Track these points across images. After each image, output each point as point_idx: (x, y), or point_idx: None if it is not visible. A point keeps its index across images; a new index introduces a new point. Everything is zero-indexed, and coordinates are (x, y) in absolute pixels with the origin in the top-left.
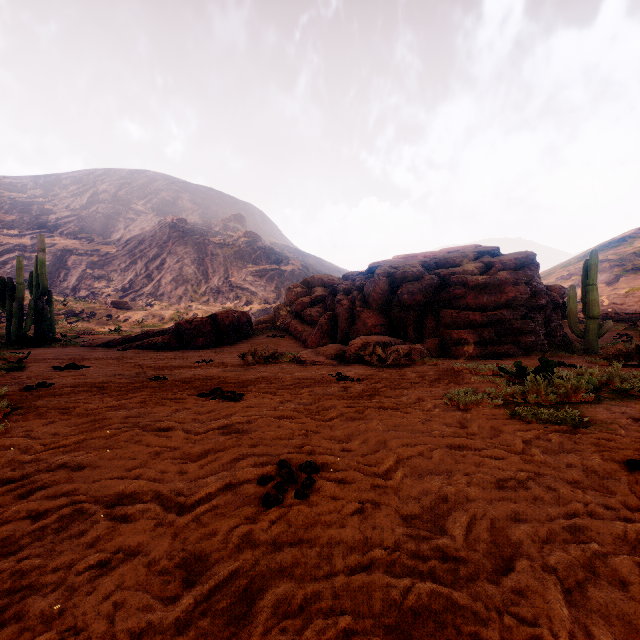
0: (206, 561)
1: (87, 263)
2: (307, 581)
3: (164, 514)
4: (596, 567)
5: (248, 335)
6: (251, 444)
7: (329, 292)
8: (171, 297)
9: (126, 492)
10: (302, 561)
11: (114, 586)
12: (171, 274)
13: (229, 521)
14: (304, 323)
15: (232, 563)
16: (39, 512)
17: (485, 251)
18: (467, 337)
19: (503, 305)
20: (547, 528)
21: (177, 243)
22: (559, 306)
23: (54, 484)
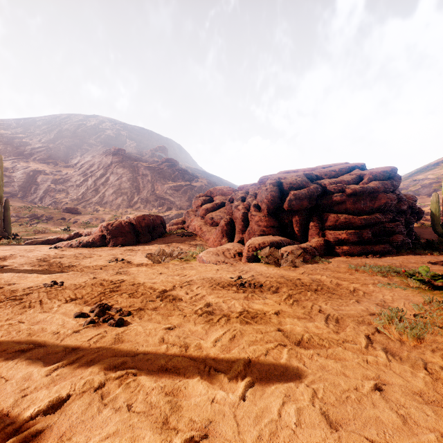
0: None
1: (52, 180)
2: None
3: None
4: None
5: (162, 234)
6: None
7: (228, 199)
8: (112, 205)
9: None
10: None
11: None
12: (112, 188)
13: None
14: (207, 225)
15: None
16: None
17: (355, 166)
18: (349, 237)
19: (376, 210)
20: None
21: (117, 166)
22: (415, 211)
23: None
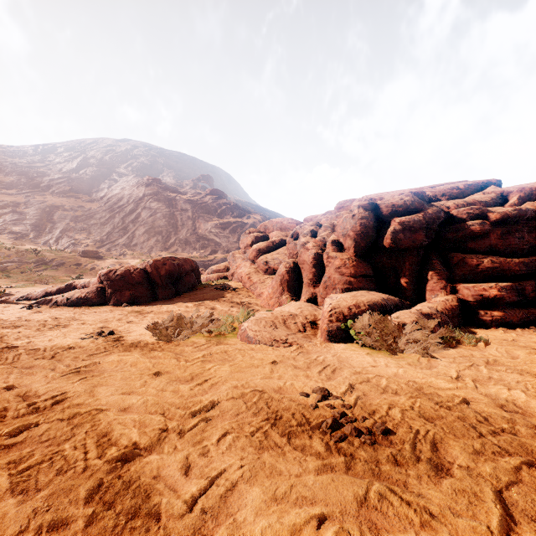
0: None
1: (71, 217)
2: None
3: None
4: None
5: (193, 287)
6: None
7: (290, 235)
8: (143, 247)
9: None
10: None
11: None
12: (144, 227)
13: None
14: (260, 272)
15: None
16: None
17: (488, 181)
18: (504, 295)
19: None
20: None
21: (151, 199)
22: None
23: None
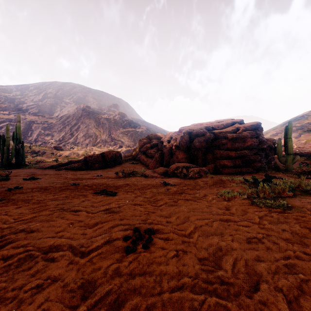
0: (94, 284)
1: (41, 127)
2: (148, 296)
3: (73, 257)
4: (303, 288)
5: (120, 163)
6: (120, 219)
7: (160, 142)
8: (82, 144)
9: (54, 245)
10: (146, 284)
11: (44, 299)
12: (82, 133)
13: (107, 261)
14: (147, 157)
15: (108, 286)
16: (8, 256)
17: (236, 121)
18: (228, 164)
19: (245, 148)
20: (275, 265)
21: (85, 118)
22: (272, 148)
23: (17, 240)
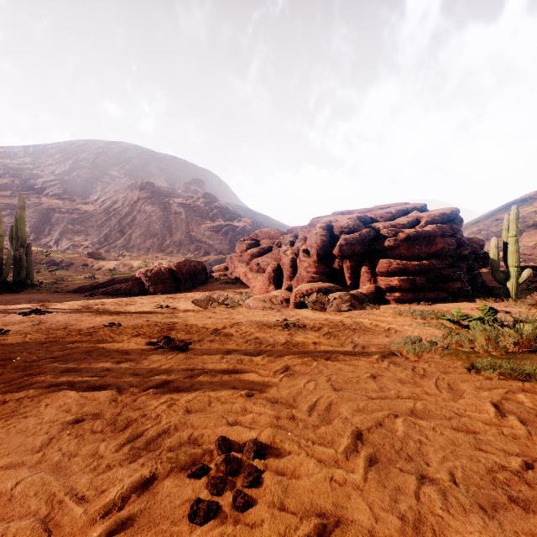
0: None
1: (68, 220)
2: None
3: None
4: None
5: (203, 282)
6: (189, 410)
7: (275, 244)
8: (140, 249)
9: (14, 493)
10: None
11: None
12: (140, 229)
13: None
14: (253, 271)
15: None
16: None
17: (414, 207)
18: (401, 284)
19: (432, 255)
20: None
21: (146, 203)
22: (480, 256)
23: None
